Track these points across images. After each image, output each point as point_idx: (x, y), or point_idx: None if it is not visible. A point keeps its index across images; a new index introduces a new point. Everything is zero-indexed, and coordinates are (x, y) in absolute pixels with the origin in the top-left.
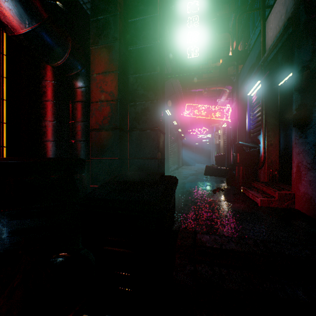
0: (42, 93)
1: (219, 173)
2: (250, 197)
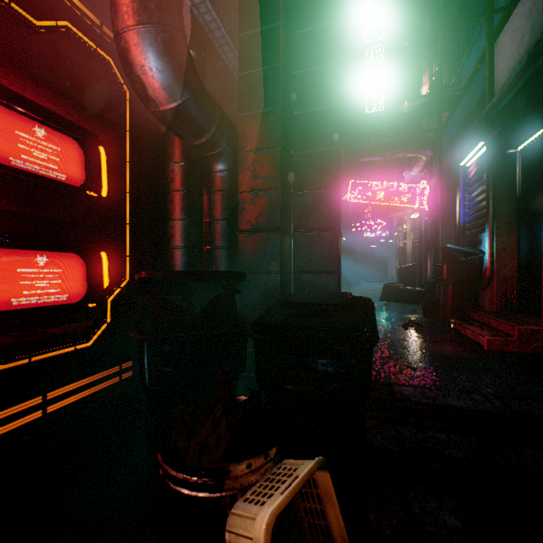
0: (169, 180)
1: (407, 297)
2: (468, 336)
